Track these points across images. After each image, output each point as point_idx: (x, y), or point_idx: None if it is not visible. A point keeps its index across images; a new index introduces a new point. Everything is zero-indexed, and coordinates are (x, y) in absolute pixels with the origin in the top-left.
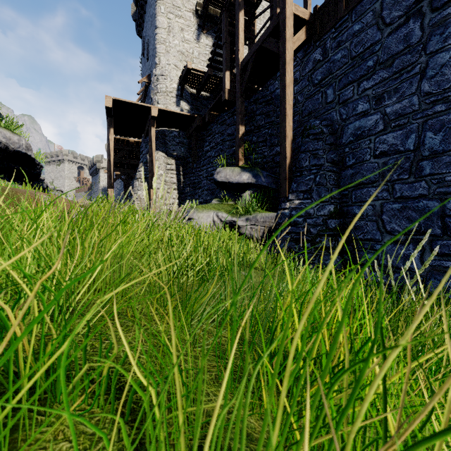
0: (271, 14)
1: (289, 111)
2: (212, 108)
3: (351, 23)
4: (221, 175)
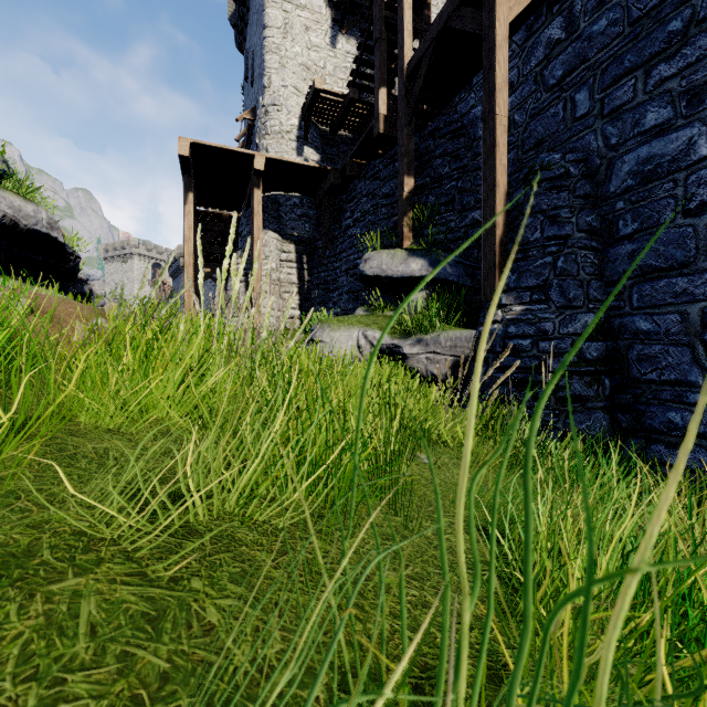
0: None
1: (502, 138)
2: (356, 152)
3: None
4: (372, 265)
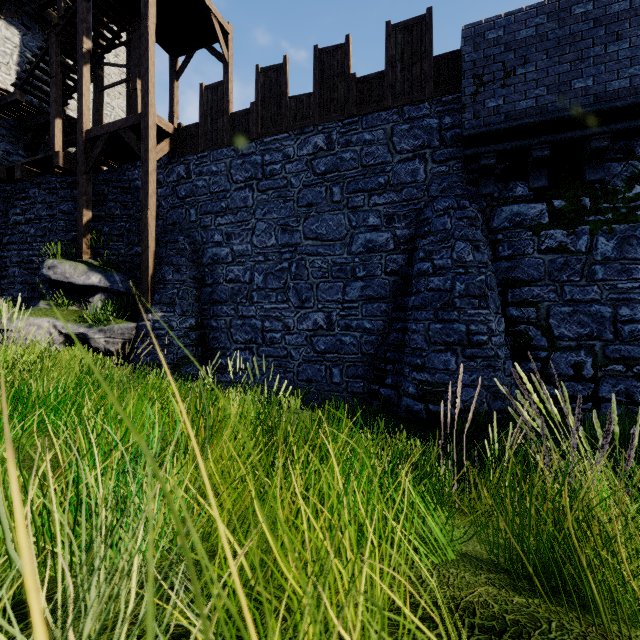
0: (129, 78)
1: (153, 222)
2: (30, 162)
3: (210, 162)
4: (56, 272)
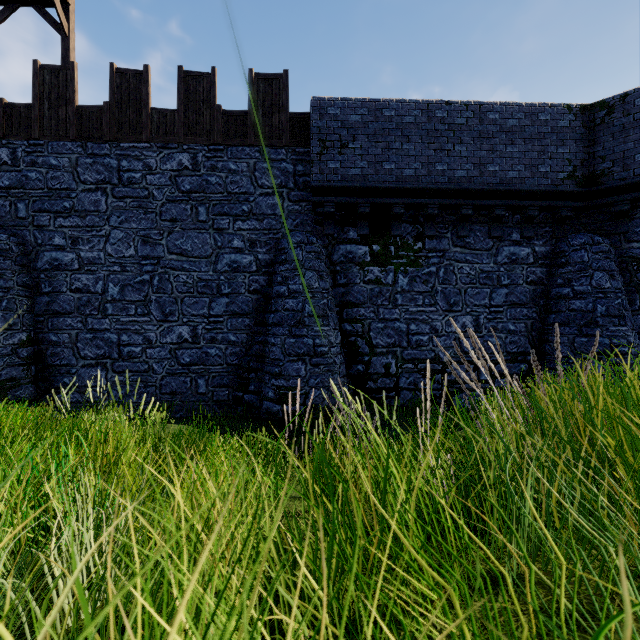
0: None
1: None
2: None
3: (48, 153)
4: None
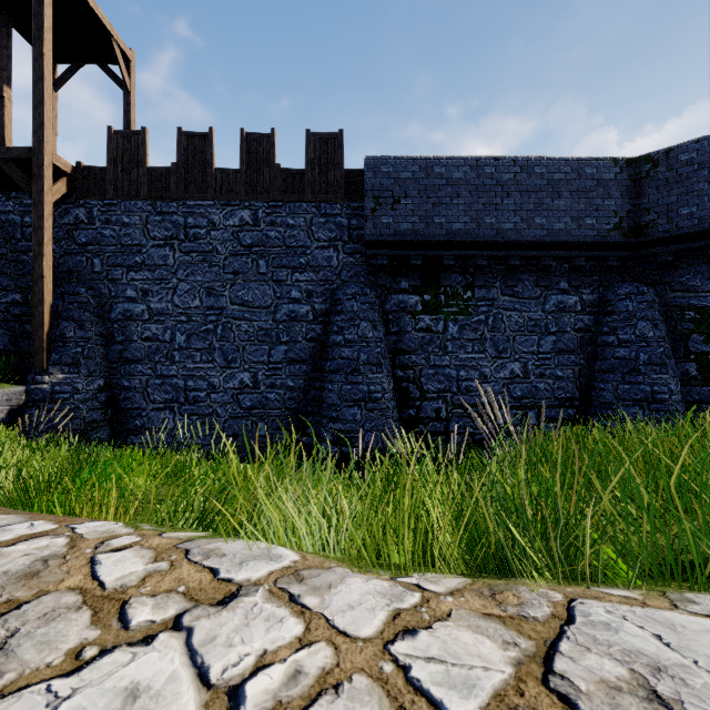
0: None
1: (49, 272)
2: None
3: (121, 212)
4: None
